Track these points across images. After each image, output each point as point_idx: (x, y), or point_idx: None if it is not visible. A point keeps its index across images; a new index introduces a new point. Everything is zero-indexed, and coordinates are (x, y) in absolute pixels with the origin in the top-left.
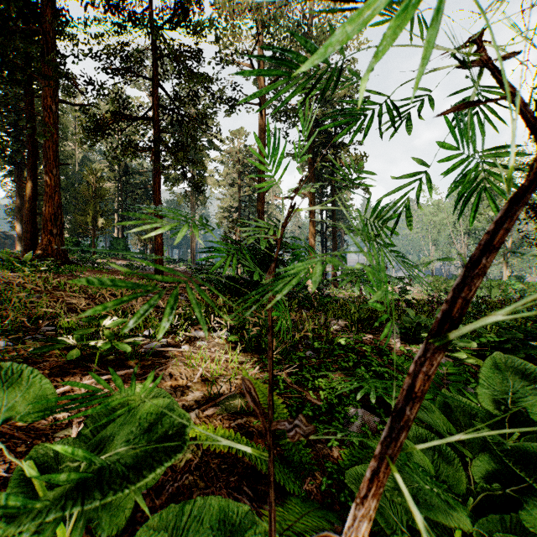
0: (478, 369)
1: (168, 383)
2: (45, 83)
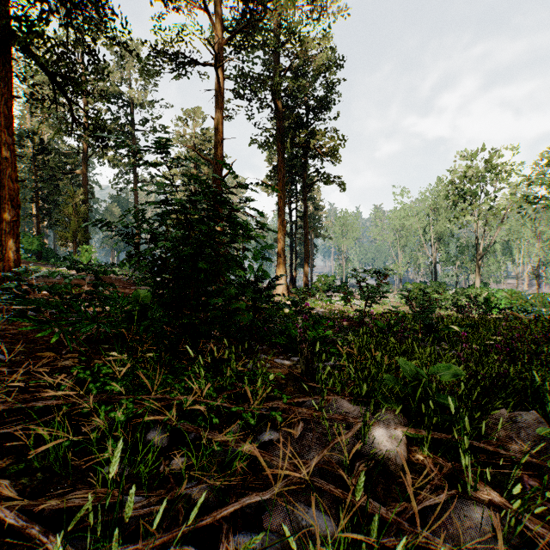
0: None
1: None
2: None
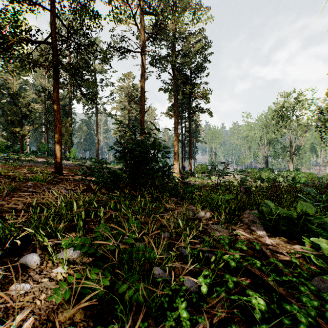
0: None
1: None
2: None
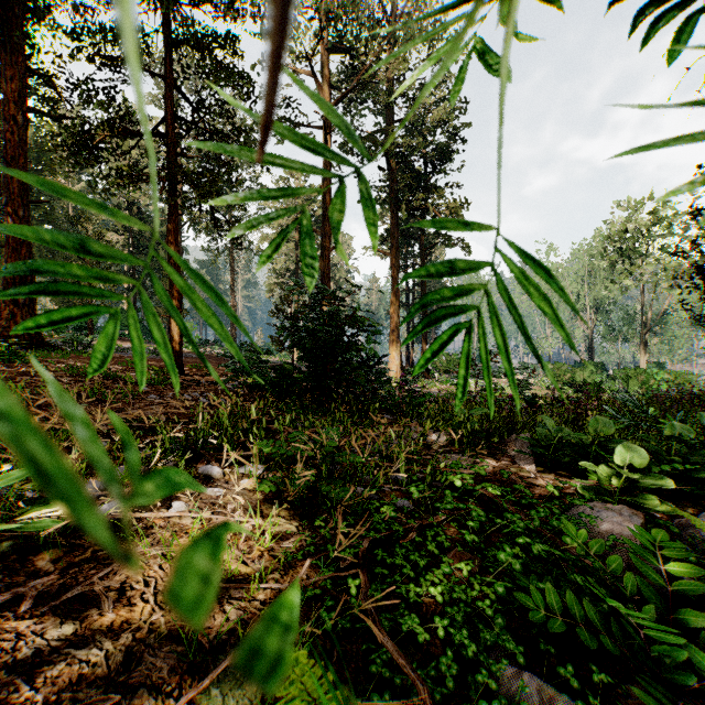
0: (668, 518)
1: (105, 618)
2: (7, 82)
